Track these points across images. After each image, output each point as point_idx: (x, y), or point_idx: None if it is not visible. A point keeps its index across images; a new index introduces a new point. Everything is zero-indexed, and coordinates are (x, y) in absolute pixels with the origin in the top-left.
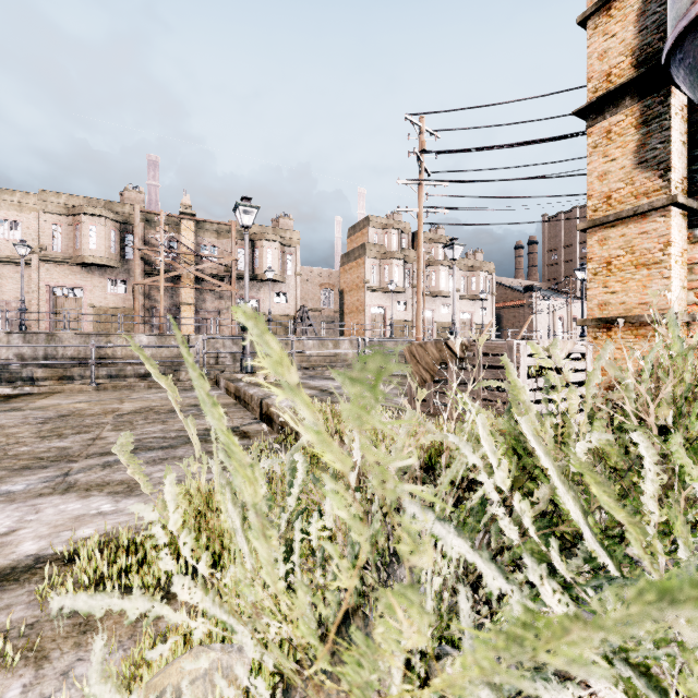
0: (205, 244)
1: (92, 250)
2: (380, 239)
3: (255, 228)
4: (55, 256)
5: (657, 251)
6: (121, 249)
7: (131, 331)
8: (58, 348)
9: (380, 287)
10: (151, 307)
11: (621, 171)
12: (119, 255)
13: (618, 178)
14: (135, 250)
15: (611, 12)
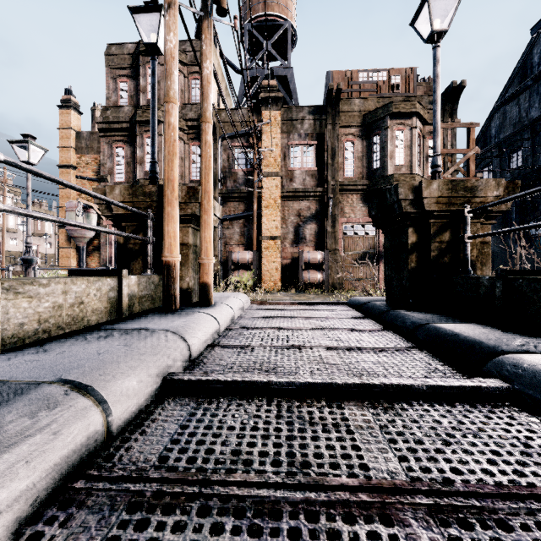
0: None
1: None
2: None
3: None
4: None
5: (70, 255)
6: None
7: None
8: None
9: None
10: None
11: (65, 240)
12: None
13: (64, 241)
14: None
15: (63, 209)
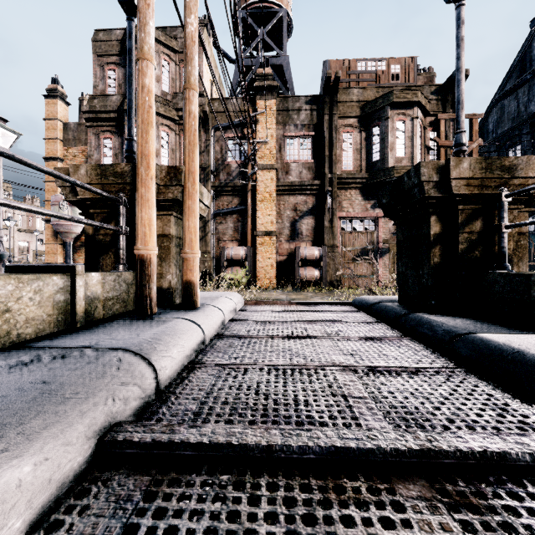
0: None
1: None
2: None
3: None
4: None
5: (56, 251)
6: None
7: None
8: None
9: None
10: None
11: (51, 235)
12: None
13: (50, 236)
14: None
15: (49, 204)
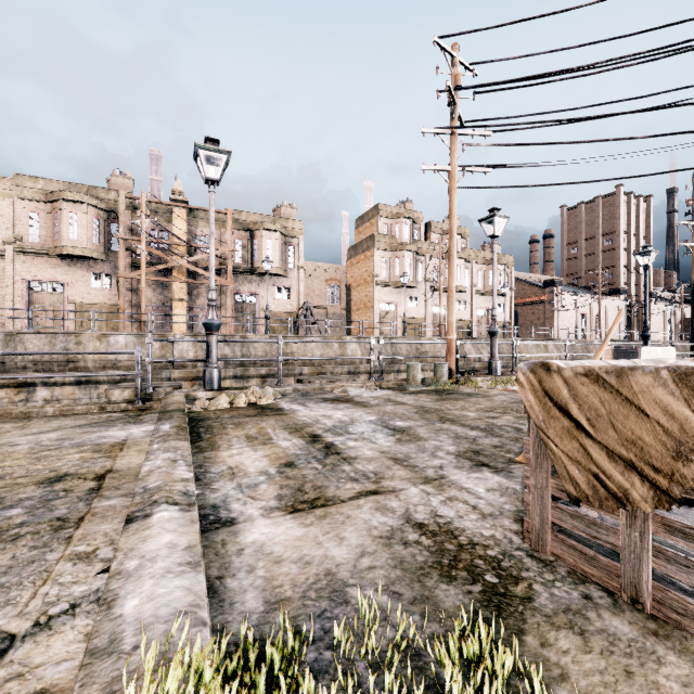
0: (199, 235)
1: (72, 240)
2: (390, 229)
3: (254, 217)
4: (31, 247)
5: None
6: (106, 239)
7: (117, 329)
8: (18, 350)
9: (390, 281)
10: (139, 303)
11: None
12: (103, 246)
13: None
14: (120, 240)
15: None
